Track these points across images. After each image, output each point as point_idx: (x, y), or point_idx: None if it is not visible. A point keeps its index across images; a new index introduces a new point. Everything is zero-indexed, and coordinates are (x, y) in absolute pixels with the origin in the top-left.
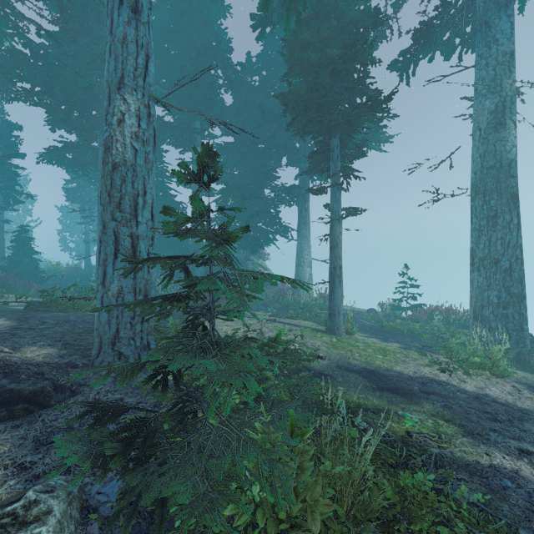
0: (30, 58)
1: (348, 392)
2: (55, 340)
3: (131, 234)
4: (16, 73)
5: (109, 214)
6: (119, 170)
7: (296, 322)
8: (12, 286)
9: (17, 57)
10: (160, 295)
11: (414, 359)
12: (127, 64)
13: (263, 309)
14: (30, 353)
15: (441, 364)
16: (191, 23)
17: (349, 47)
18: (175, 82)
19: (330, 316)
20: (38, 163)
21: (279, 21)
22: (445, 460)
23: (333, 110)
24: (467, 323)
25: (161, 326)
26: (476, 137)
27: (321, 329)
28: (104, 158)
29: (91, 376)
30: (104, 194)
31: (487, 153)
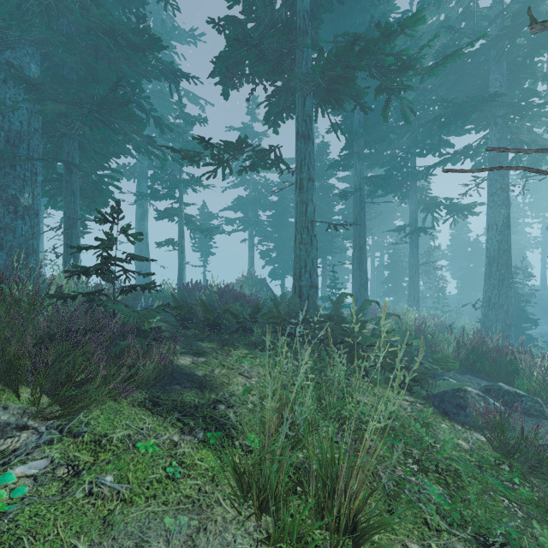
0: None
1: None
2: None
3: None
4: None
5: None
6: None
7: None
8: None
9: None
10: None
11: None
12: None
13: None
14: None
15: None
16: None
17: None
18: None
19: None
20: None
21: None
22: None
23: None
24: None
25: None
26: (137, 221)
27: None
28: None
29: None
30: None
31: (140, 228)
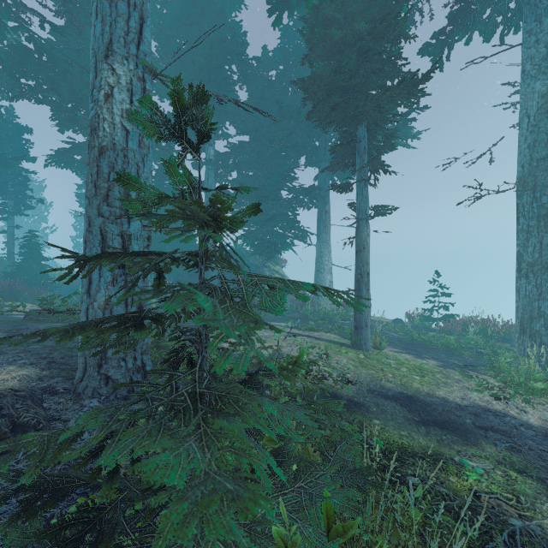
0: (34, 53)
1: (386, 428)
2: (40, 358)
3: (121, 232)
4: (18, 68)
5: (95, 209)
6: (107, 155)
7: (317, 334)
8: (20, 294)
9: (20, 52)
10: (114, 316)
11: (457, 380)
12: (116, 27)
13: (280, 318)
14: (5, 374)
15: (493, 388)
16: (203, 14)
17: (379, 21)
18: (187, 78)
19: (356, 329)
20: (47, 165)
21: (297, 4)
22: (535, 542)
23: (359, 96)
24: (507, 336)
25: (164, 341)
26: (524, 125)
27: (345, 344)
28: (90, 142)
29: (69, 407)
30: (90, 185)
31: (538, 142)
